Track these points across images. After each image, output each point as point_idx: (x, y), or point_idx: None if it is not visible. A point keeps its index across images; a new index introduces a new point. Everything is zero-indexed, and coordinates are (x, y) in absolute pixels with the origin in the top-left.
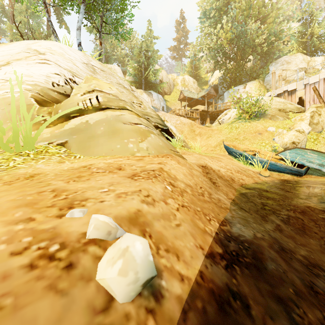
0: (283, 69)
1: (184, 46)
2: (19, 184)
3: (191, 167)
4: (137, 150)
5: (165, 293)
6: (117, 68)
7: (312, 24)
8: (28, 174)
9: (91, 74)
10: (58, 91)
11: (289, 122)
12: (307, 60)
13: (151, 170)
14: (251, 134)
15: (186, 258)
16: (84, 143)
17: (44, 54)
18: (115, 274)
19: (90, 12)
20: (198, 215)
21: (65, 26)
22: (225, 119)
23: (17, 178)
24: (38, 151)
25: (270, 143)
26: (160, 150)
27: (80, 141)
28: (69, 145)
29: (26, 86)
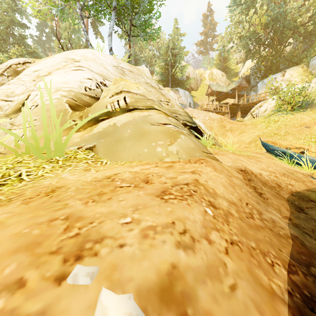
0: None
1: (211, 39)
2: (36, 203)
3: (229, 173)
4: (166, 154)
5: None
6: (145, 69)
7: None
8: (50, 188)
9: (120, 76)
10: (90, 95)
11: None
12: None
13: (184, 184)
14: (295, 128)
15: None
16: (111, 147)
17: (79, 61)
18: None
19: (120, 18)
20: (255, 256)
21: (100, 36)
22: (260, 111)
23: (38, 193)
24: (67, 157)
25: None
26: (192, 153)
27: (107, 145)
28: (97, 149)
29: (62, 92)
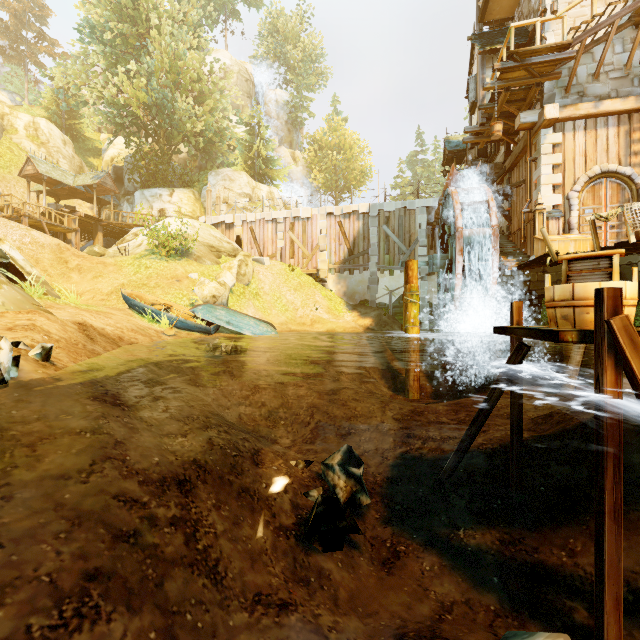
0: (225, 186)
1: (34, 37)
2: None
3: (64, 324)
4: None
5: (57, 365)
6: None
7: (260, 138)
8: None
9: None
10: None
11: (218, 269)
12: (253, 185)
13: (24, 326)
14: (167, 280)
15: (65, 362)
16: None
17: None
18: (41, 352)
19: None
20: (72, 352)
21: None
22: (134, 244)
23: None
24: None
25: (189, 295)
26: (21, 305)
27: None
28: None
29: None
